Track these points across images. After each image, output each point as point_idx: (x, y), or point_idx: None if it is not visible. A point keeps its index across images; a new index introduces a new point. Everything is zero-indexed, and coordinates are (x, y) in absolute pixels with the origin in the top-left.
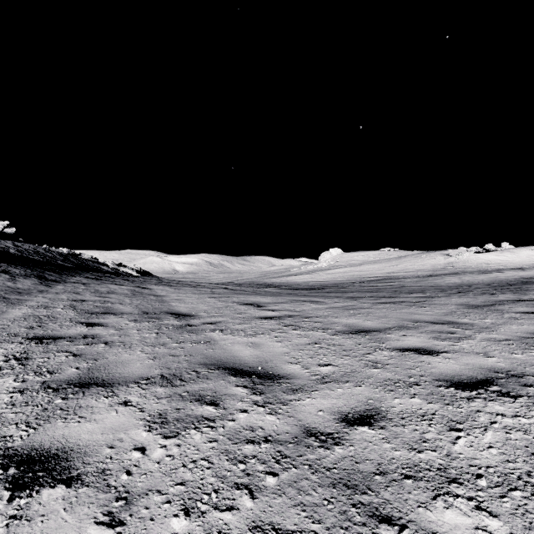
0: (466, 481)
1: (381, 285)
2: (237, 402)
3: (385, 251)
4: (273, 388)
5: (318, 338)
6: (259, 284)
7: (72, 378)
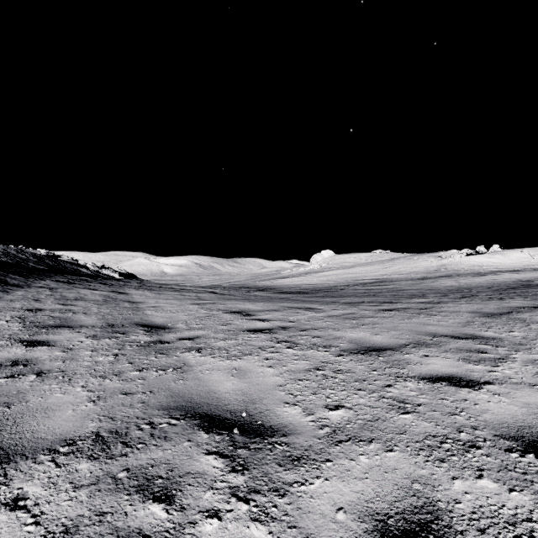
0: None
1: (377, 288)
2: (204, 492)
3: (377, 253)
4: (262, 455)
5: (320, 360)
6: (250, 288)
7: None
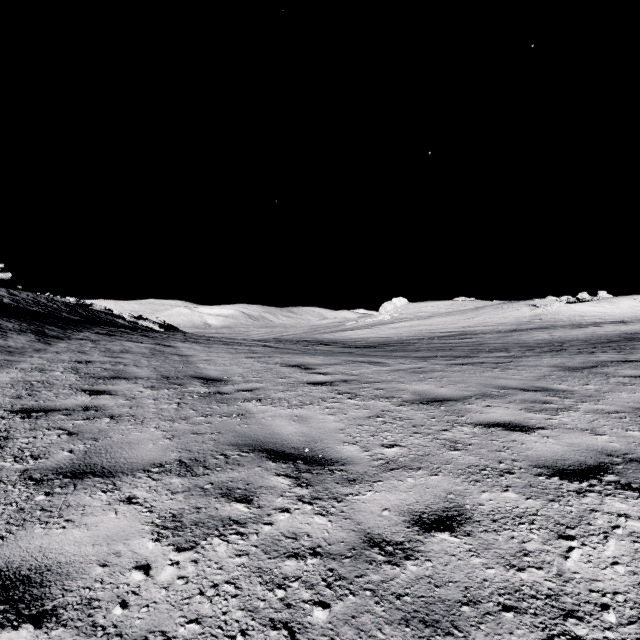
0: (588, 614)
1: (455, 342)
2: (276, 498)
3: (459, 301)
4: (323, 477)
5: (380, 409)
6: (308, 341)
7: (62, 465)
